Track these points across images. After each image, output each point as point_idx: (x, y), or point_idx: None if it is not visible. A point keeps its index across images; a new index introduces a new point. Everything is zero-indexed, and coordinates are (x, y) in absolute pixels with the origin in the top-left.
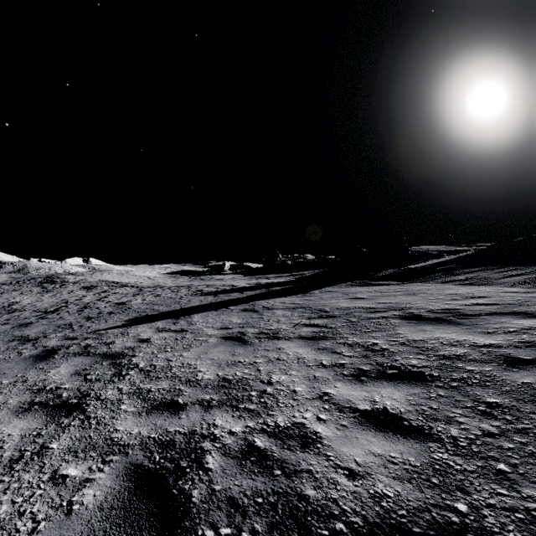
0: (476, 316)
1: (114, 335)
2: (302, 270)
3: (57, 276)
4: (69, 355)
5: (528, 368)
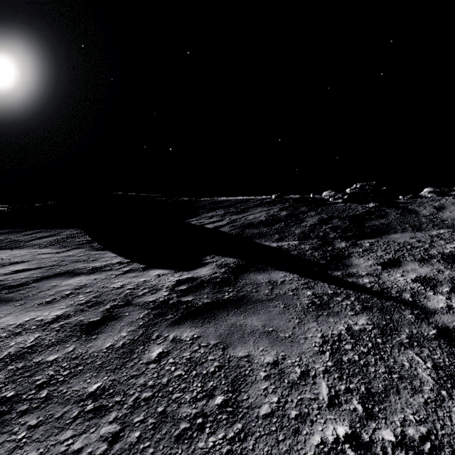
0: (25, 285)
1: None
2: None
3: None
4: None
5: (103, 329)
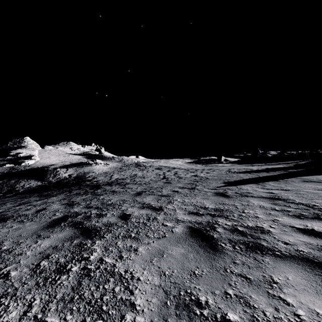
0: None
1: (238, 189)
2: (282, 161)
3: (139, 163)
4: (239, 196)
5: None
